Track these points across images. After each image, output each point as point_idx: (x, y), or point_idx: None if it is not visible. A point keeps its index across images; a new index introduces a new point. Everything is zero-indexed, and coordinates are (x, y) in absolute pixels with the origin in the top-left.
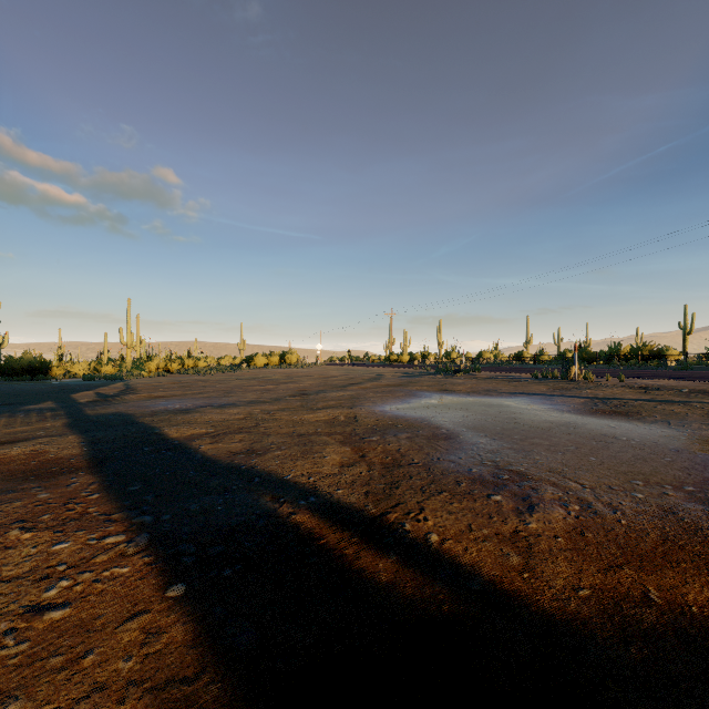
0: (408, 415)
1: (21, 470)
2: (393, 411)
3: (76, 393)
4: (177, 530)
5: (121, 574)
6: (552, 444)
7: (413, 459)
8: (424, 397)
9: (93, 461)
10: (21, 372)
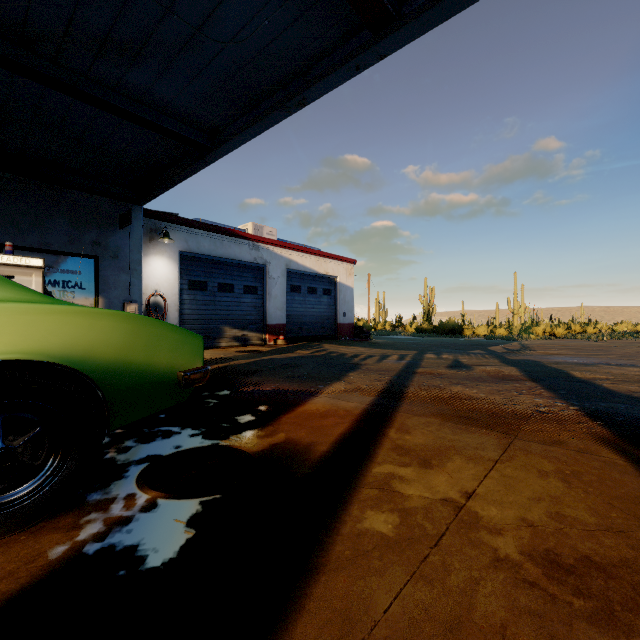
0: None
1: (496, 376)
2: None
3: (490, 347)
4: (594, 409)
5: (569, 412)
6: None
7: None
8: None
9: (530, 379)
10: (447, 332)
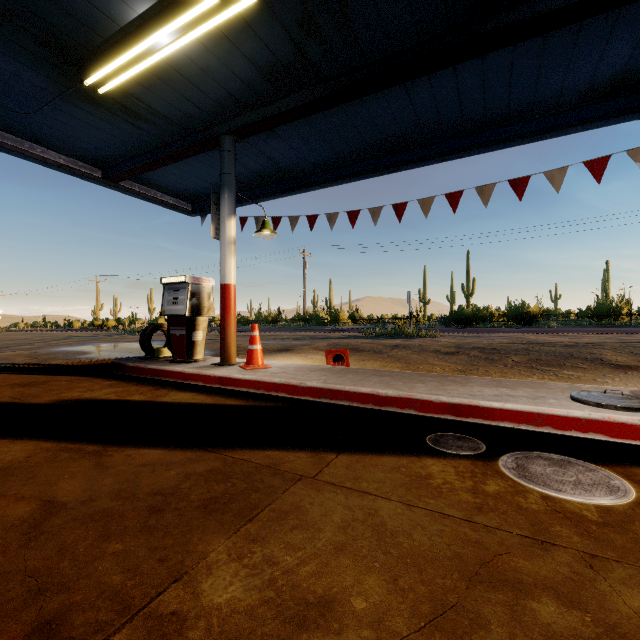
0: (71, 350)
1: None
2: (64, 349)
3: None
4: None
5: None
6: (126, 351)
7: (60, 357)
8: (93, 344)
9: None
10: None
